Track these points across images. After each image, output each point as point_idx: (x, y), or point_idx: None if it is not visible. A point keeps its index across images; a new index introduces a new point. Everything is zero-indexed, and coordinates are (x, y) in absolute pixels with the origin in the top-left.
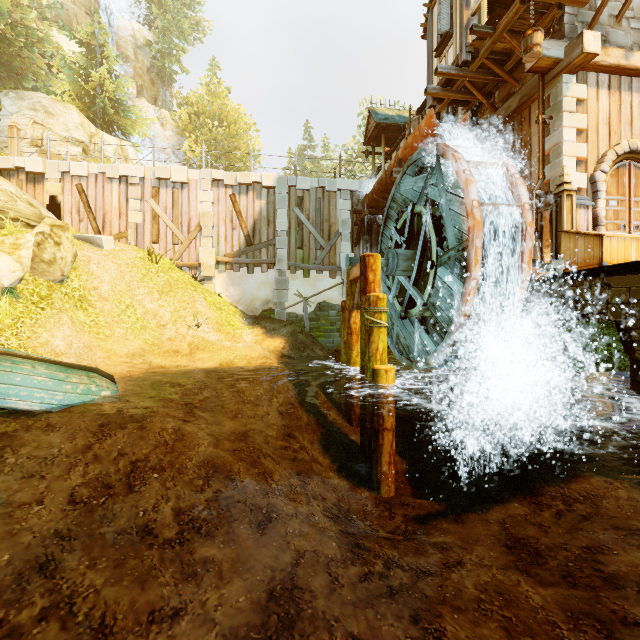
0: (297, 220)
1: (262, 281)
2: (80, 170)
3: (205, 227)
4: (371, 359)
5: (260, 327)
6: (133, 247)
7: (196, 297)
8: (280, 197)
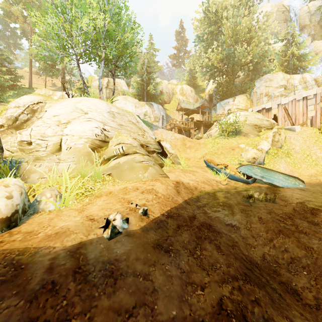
0: None
1: None
2: (285, 101)
3: None
4: None
5: None
6: (310, 128)
7: None
8: None
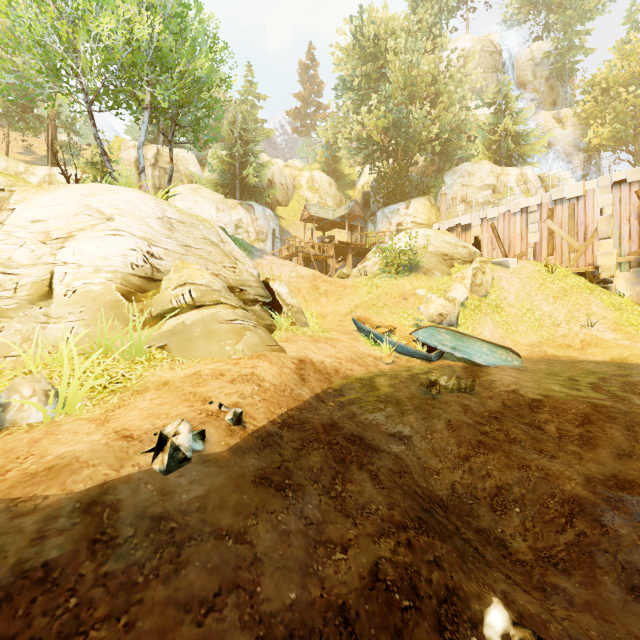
0: None
1: None
2: (493, 214)
3: (603, 231)
4: None
5: None
6: (531, 262)
7: (591, 299)
8: None
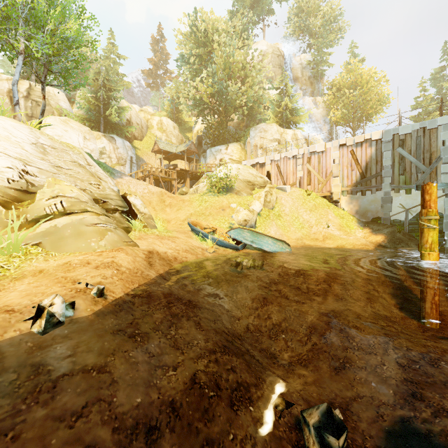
0: (400, 156)
1: (372, 199)
2: (277, 157)
3: (335, 172)
4: (422, 247)
5: (368, 228)
6: (298, 189)
7: (328, 212)
8: (385, 144)
